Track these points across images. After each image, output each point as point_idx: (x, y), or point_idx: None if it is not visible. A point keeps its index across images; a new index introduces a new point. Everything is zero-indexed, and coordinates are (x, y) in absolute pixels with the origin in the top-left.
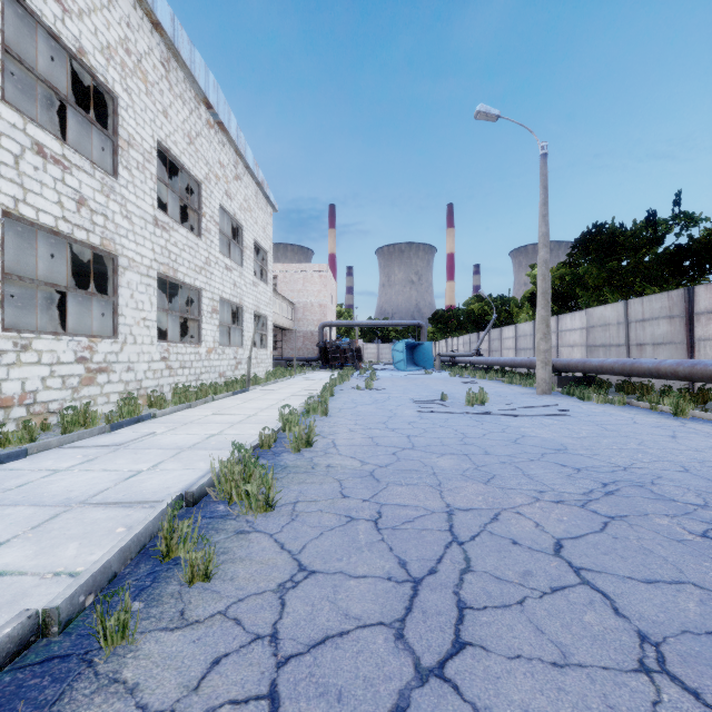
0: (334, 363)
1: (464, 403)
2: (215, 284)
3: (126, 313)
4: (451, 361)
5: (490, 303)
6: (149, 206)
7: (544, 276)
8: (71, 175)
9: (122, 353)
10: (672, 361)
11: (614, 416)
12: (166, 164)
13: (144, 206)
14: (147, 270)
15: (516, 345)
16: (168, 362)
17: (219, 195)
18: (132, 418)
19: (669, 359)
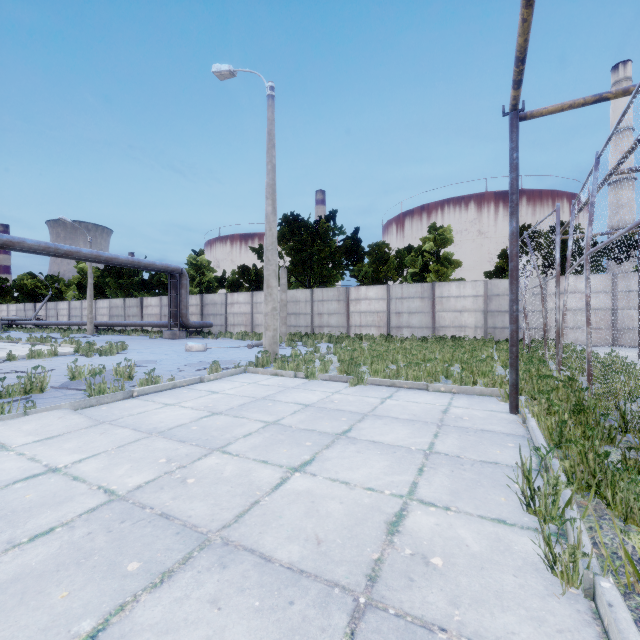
0: None
1: (61, 337)
2: None
3: None
4: (10, 323)
5: (42, 280)
6: None
7: (91, 289)
8: None
9: None
10: (132, 321)
11: (113, 336)
12: None
13: None
14: None
15: (70, 313)
16: None
17: None
18: None
19: (131, 321)
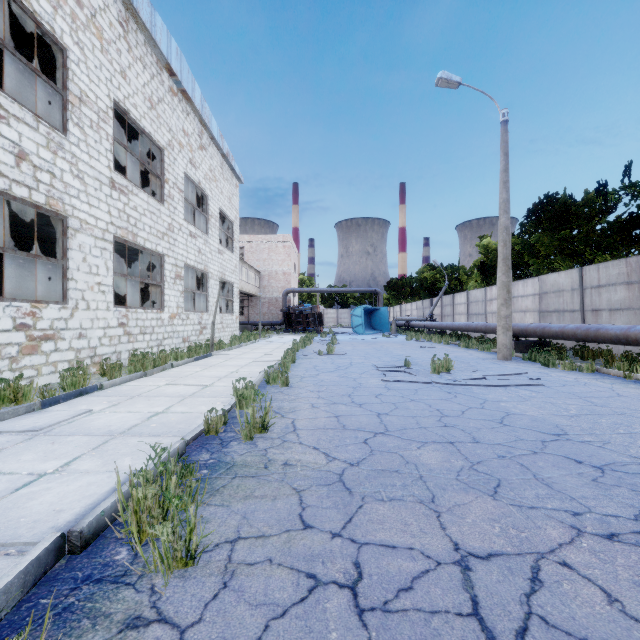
0: (297, 327)
1: (429, 370)
2: (178, 250)
3: (77, 277)
4: (405, 325)
5: (441, 271)
6: (105, 167)
7: (505, 242)
8: (9, 125)
9: (73, 319)
10: None
11: (591, 386)
12: (133, 134)
13: (98, 167)
14: (102, 234)
15: (468, 310)
16: (127, 328)
17: (183, 162)
18: (73, 392)
19: (638, 326)
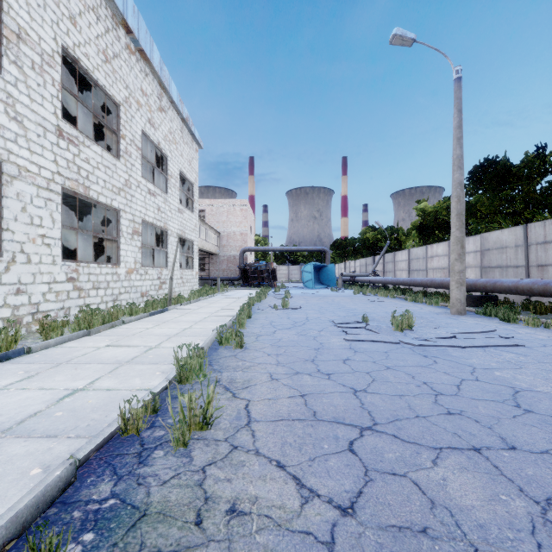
0: (252, 282)
1: (390, 327)
2: (136, 206)
3: (14, 228)
4: (351, 280)
5: (382, 232)
6: (50, 114)
7: (459, 198)
8: None
9: (9, 273)
10: None
11: None
12: (96, 98)
13: (42, 112)
14: (47, 183)
15: (409, 267)
16: (77, 282)
17: (141, 121)
18: None
19: None
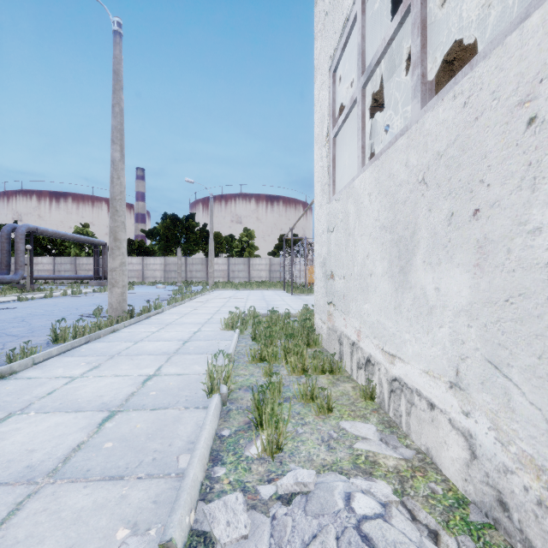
0: None
1: None
2: None
3: None
4: None
5: None
6: None
7: None
8: None
9: None
10: (36, 275)
11: None
12: None
13: None
14: None
15: None
16: None
17: None
18: None
19: (34, 275)
